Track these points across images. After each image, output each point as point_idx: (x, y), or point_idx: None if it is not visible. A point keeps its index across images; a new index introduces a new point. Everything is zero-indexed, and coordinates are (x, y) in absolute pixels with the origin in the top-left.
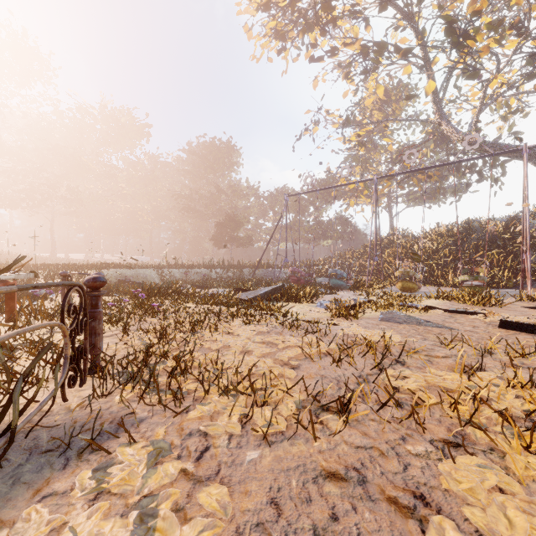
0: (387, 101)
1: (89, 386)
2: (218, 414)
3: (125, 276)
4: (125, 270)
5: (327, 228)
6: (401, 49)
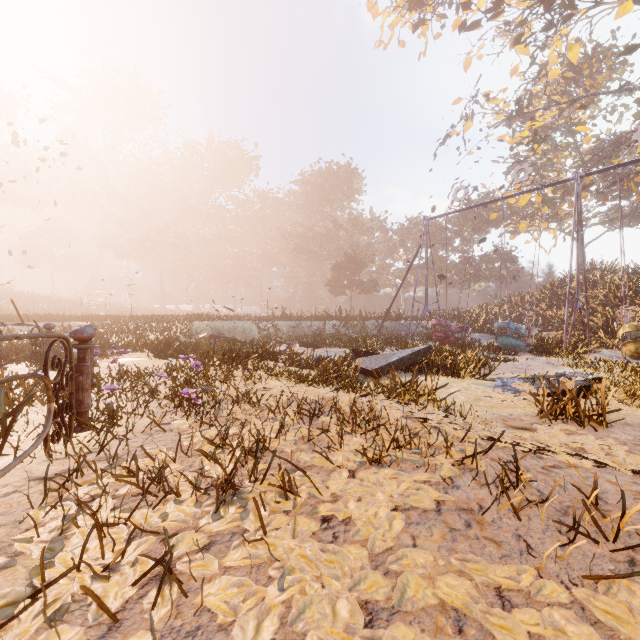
0: (575, 79)
1: None
2: None
3: (217, 330)
4: (220, 323)
5: (481, 266)
6: None
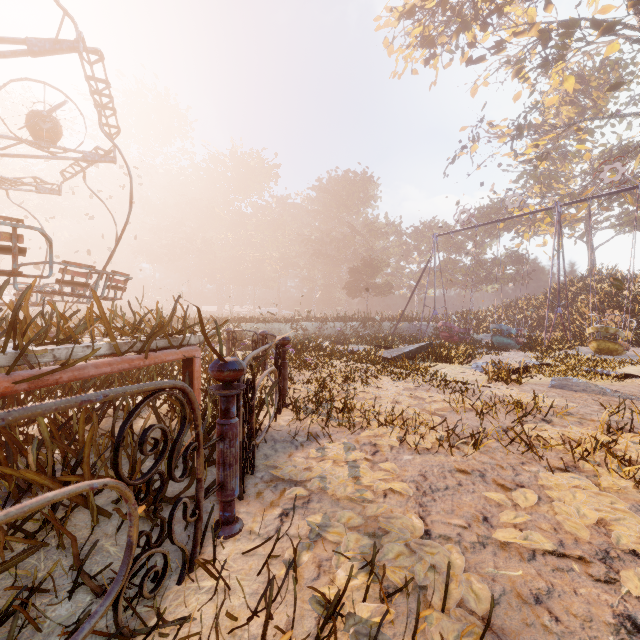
0: (583, 90)
1: (285, 415)
2: (380, 437)
3: None
4: (261, 324)
5: (492, 269)
6: (602, 23)
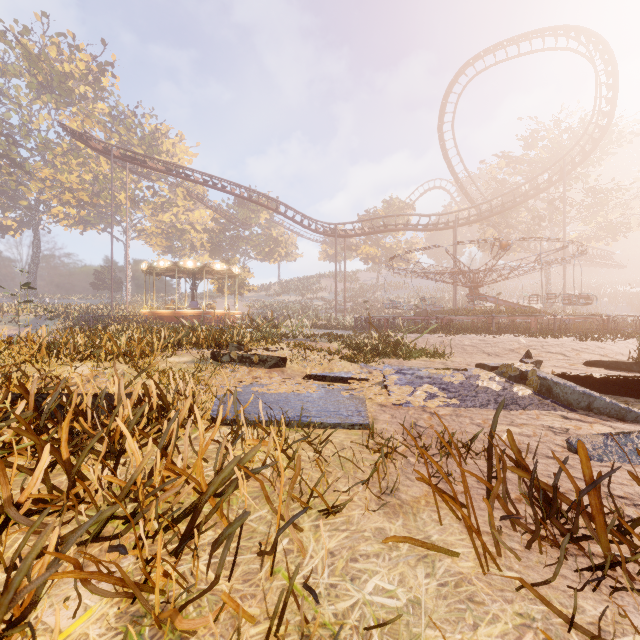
0: None
1: None
2: None
3: None
4: None
5: None
6: None
